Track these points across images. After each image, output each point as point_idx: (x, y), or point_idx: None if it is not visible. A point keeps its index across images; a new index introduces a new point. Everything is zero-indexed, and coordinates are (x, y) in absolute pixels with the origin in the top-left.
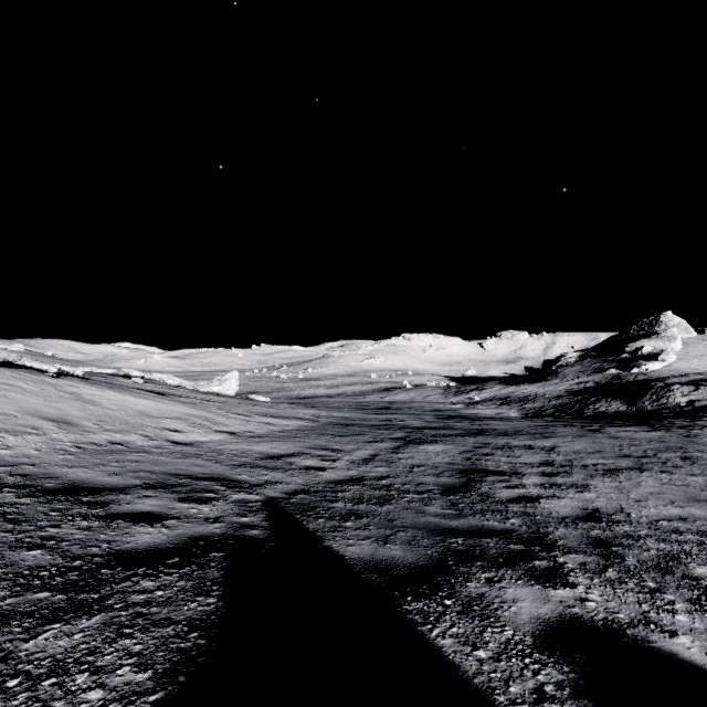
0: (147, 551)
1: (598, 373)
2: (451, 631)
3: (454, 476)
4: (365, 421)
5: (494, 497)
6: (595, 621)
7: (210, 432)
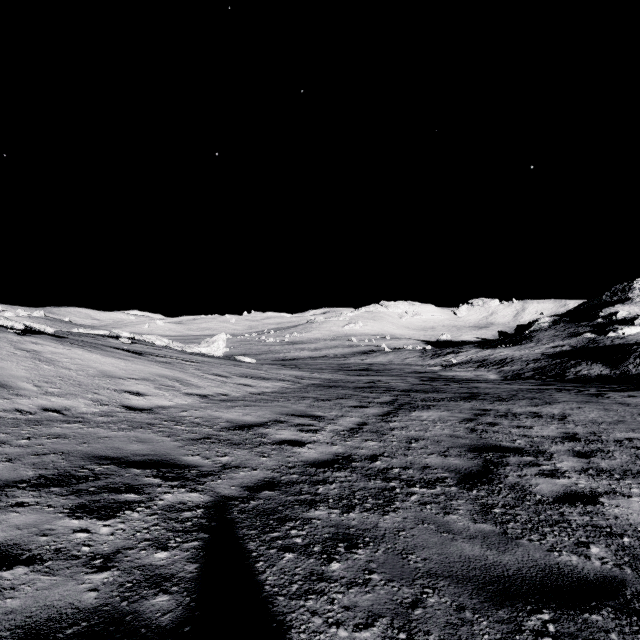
0: None
1: (573, 337)
2: None
3: (465, 456)
4: (348, 383)
5: (533, 493)
6: None
7: (178, 395)
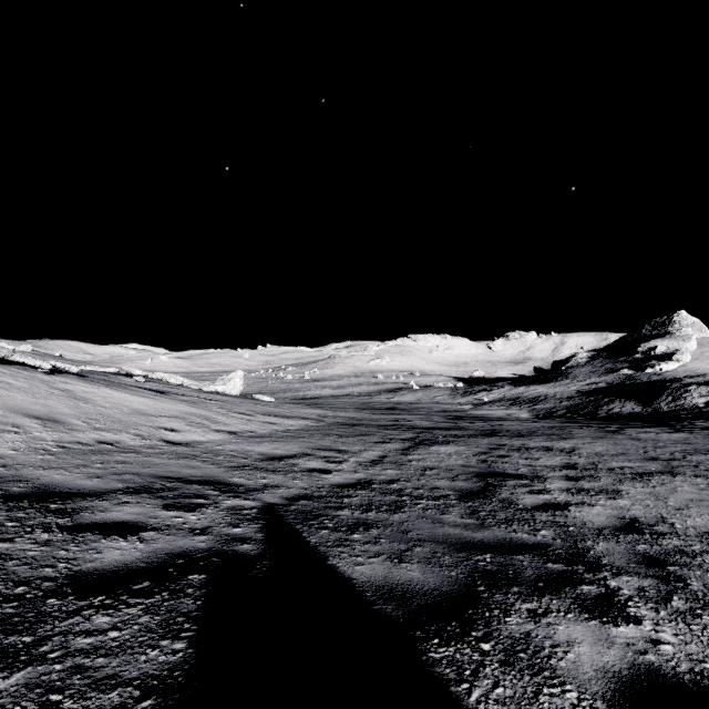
0: (112, 573)
1: (610, 374)
2: (495, 693)
3: (470, 480)
4: (372, 421)
5: (517, 504)
6: (680, 675)
7: (209, 431)
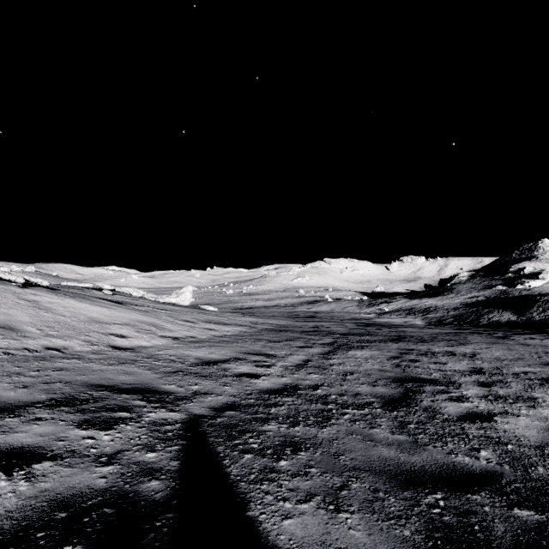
0: None
1: (487, 289)
2: None
3: (390, 385)
4: (296, 327)
5: (442, 413)
6: None
7: (154, 337)
